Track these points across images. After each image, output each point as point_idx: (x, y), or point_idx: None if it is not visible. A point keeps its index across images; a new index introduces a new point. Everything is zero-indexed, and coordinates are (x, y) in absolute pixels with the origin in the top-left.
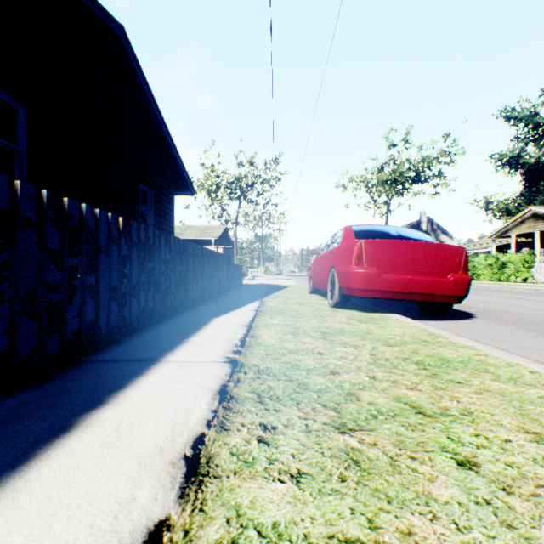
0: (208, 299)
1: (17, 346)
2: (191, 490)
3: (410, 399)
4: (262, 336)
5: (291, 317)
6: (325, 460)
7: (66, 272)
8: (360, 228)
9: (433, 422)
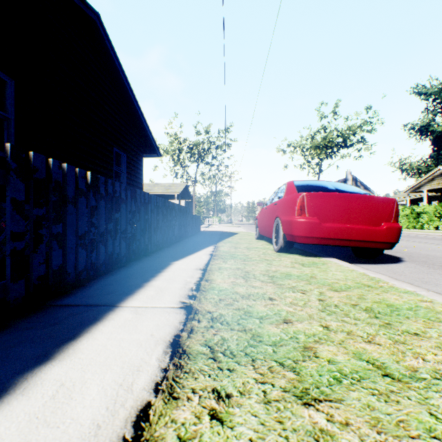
0: (170, 244)
1: None
2: None
3: (372, 355)
4: (215, 279)
5: (242, 261)
6: None
7: (32, 221)
8: (301, 183)
9: (405, 388)
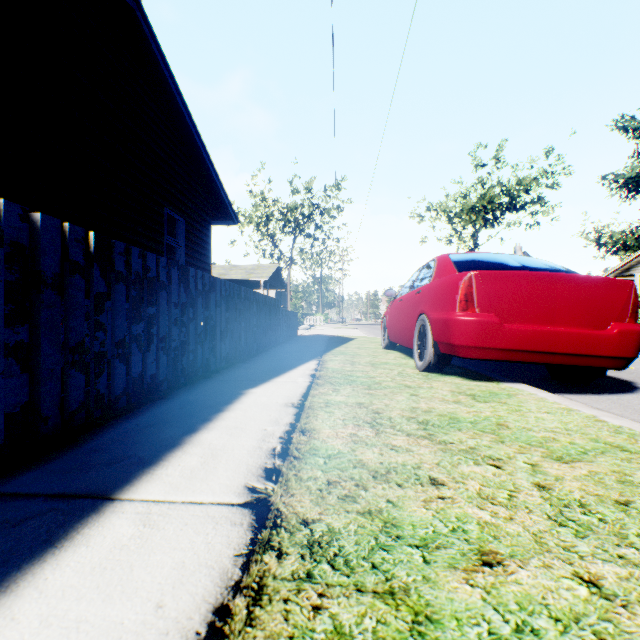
0: (248, 357)
1: None
2: None
3: None
4: (319, 429)
5: (365, 389)
6: None
7: None
8: (462, 256)
9: None
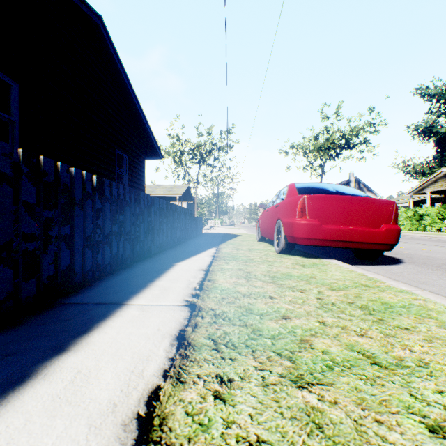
0: (172, 246)
1: None
2: None
3: (363, 347)
4: (218, 280)
5: (244, 262)
6: (285, 423)
7: (42, 223)
8: (302, 185)
9: (390, 374)
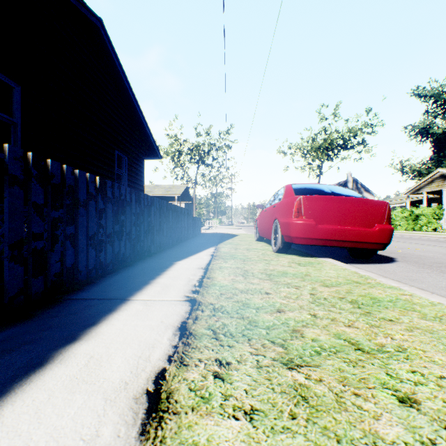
0: (172, 245)
1: (5, 287)
2: (152, 427)
3: (349, 335)
4: (217, 277)
5: (241, 261)
6: (275, 396)
7: (49, 223)
8: (299, 186)
9: (371, 358)
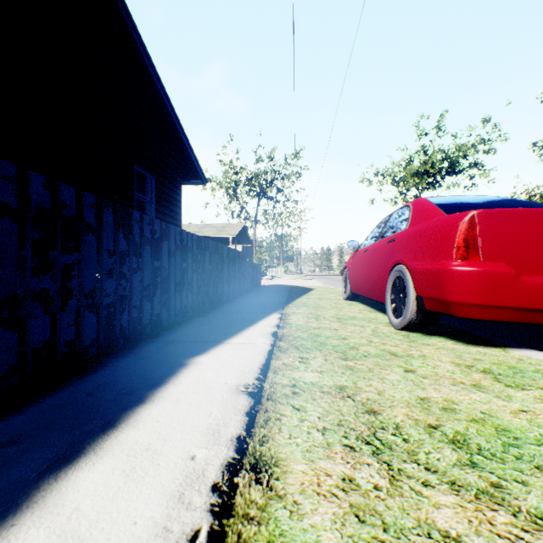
0: (209, 309)
1: None
2: None
3: None
4: (286, 463)
5: (341, 358)
6: None
7: None
8: (444, 199)
9: None
